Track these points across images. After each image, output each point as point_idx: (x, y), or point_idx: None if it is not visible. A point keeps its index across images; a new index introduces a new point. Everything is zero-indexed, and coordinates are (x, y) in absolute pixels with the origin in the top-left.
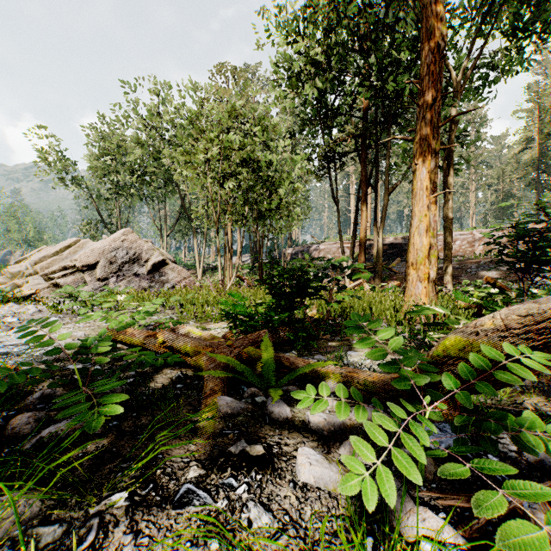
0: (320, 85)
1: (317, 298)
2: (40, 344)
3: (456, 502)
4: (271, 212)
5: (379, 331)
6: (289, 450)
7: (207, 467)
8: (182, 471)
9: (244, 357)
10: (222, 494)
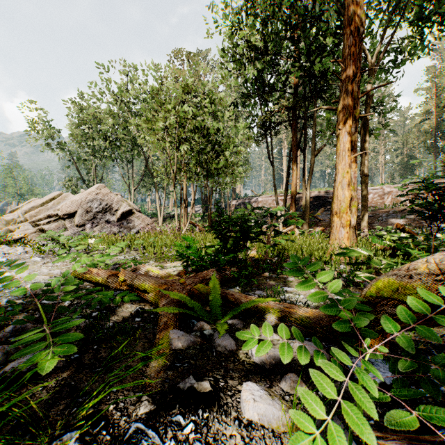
0: (259, 66)
1: (257, 241)
2: (8, 285)
3: (397, 443)
4: (219, 170)
5: (318, 274)
6: (234, 384)
7: (158, 401)
8: (134, 406)
9: (195, 293)
10: (170, 433)
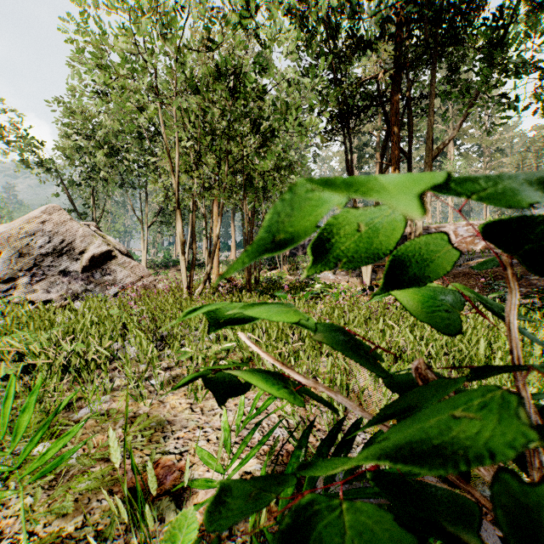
0: None
1: None
2: None
3: None
4: (266, 176)
5: None
6: None
7: None
8: None
9: None
10: None
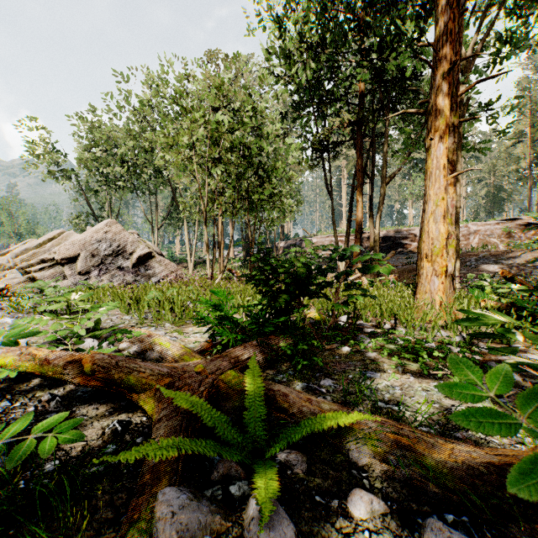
0: (315, 68)
1: (318, 297)
2: None
3: None
4: (263, 201)
5: None
6: None
7: None
8: None
9: (223, 384)
10: None
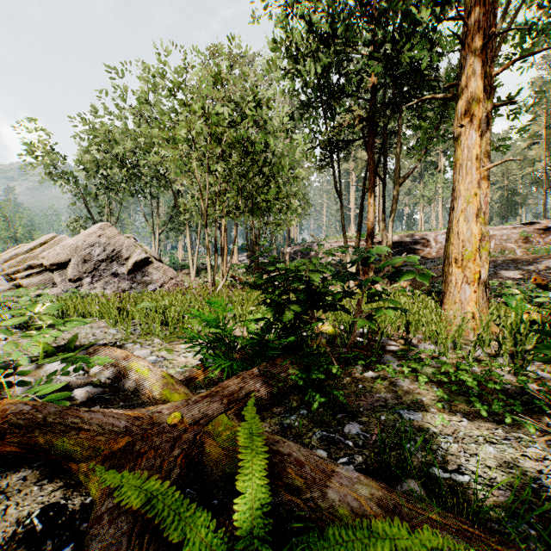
0: (324, 60)
1: (335, 309)
2: None
3: None
4: (268, 203)
5: None
6: None
7: None
8: None
9: (212, 434)
10: None
